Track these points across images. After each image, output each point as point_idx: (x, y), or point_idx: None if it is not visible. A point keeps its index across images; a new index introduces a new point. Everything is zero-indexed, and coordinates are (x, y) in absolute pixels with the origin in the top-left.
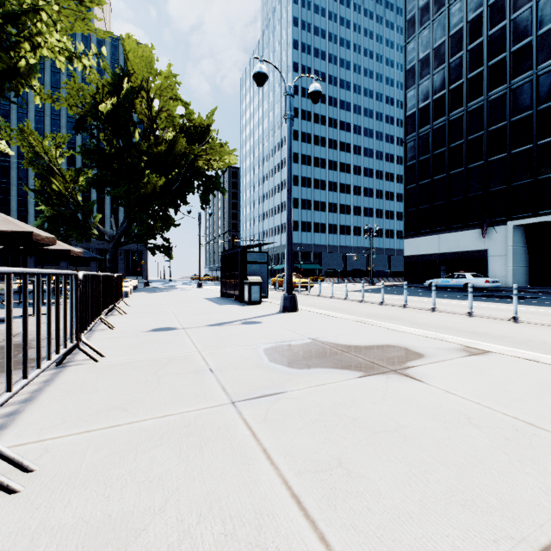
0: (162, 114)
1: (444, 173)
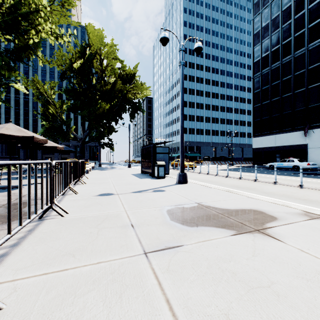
0: (108, 68)
1: (279, 96)
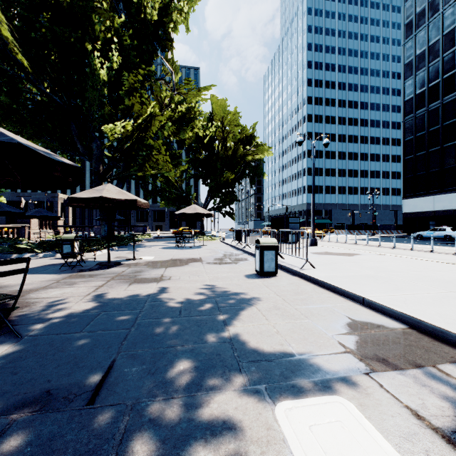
0: (229, 135)
1: (438, 146)
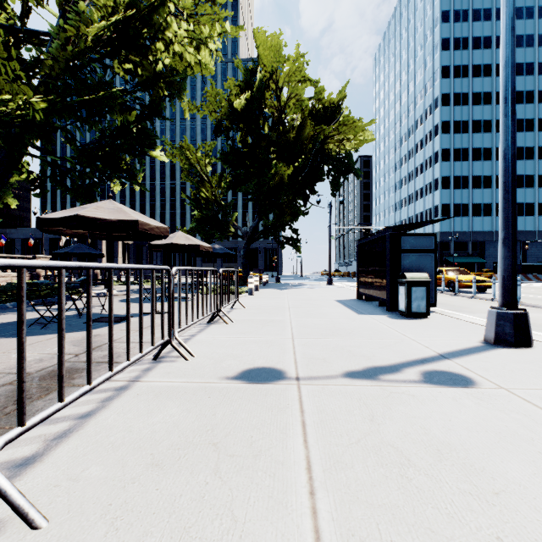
0: (290, 100)
1: None
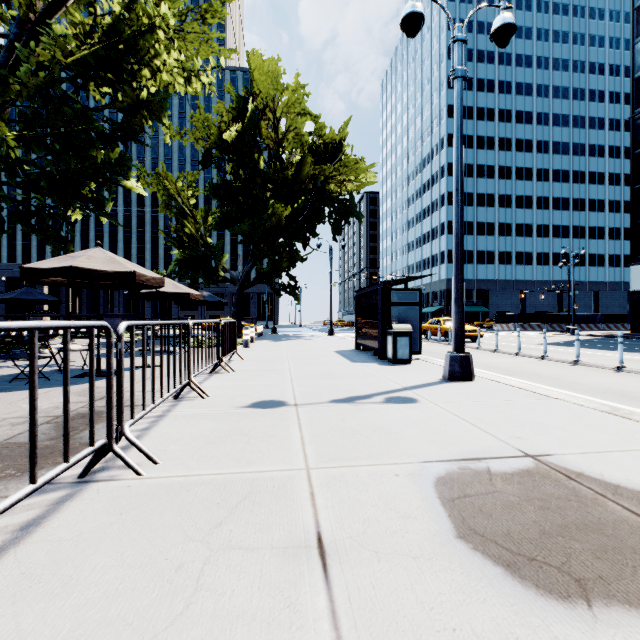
0: (288, 134)
1: None
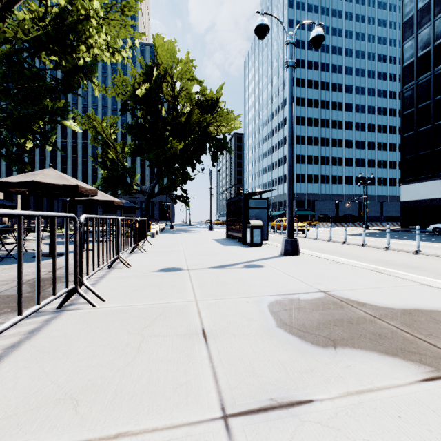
0: (181, 93)
1: None
